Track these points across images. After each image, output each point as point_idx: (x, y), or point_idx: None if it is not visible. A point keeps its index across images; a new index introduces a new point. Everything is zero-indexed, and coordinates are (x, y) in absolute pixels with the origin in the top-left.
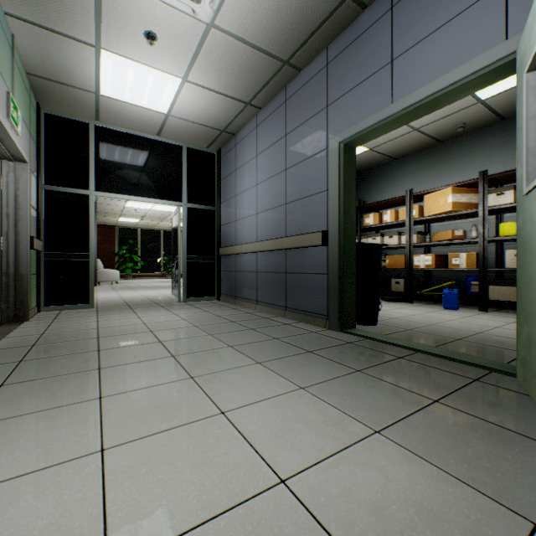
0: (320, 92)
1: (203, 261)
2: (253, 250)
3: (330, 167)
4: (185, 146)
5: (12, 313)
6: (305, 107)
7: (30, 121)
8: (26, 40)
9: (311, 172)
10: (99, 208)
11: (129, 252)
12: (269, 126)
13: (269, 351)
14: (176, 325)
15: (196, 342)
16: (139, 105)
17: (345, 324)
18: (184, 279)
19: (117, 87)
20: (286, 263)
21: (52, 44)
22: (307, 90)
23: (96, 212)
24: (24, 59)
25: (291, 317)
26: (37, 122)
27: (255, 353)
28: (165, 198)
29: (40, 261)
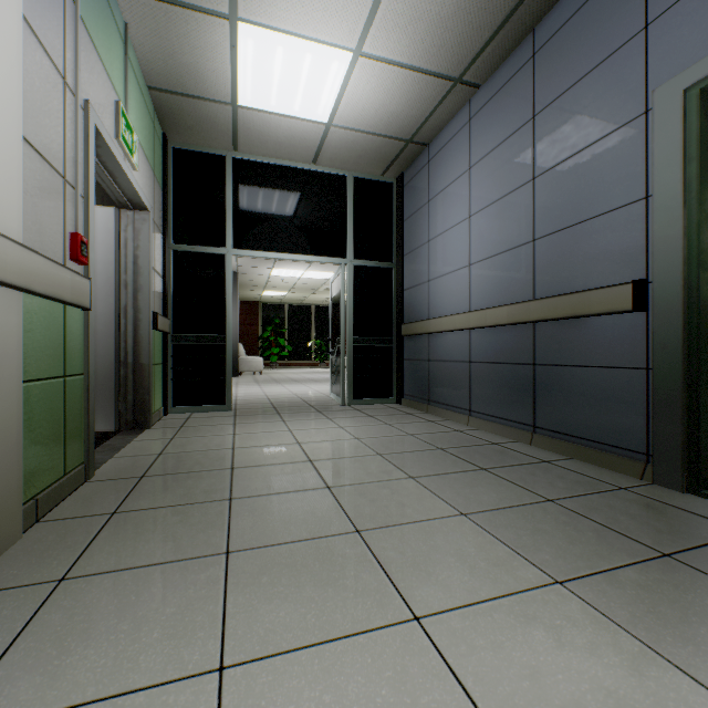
0: (624, 5)
1: (375, 345)
2: (463, 326)
3: (656, 148)
4: (350, 175)
5: (130, 417)
6: (582, 50)
7: (153, 155)
8: (142, 30)
9: (600, 169)
10: (240, 280)
11: (274, 334)
12: (495, 111)
13: (558, 540)
14: (347, 450)
15: (391, 494)
16: (289, 114)
17: (702, 478)
18: (349, 371)
19: (260, 88)
20: (535, 347)
21: (174, 29)
22: (589, 14)
23: (237, 284)
24: (143, 63)
25: (548, 447)
26: (163, 160)
27: (529, 542)
28: (323, 254)
29: (167, 346)
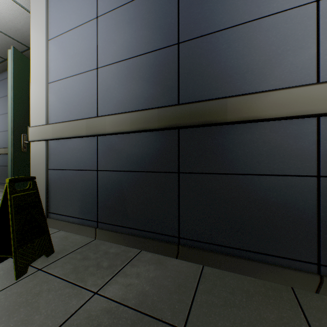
0: None
1: None
2: None
3: None
4: None
5: None
6: None
7: None
8: None
9: None
10: None
11: None
12: (3, 85)
13: None
14: None
15: None
16: None
17: None
18: None
19: None
20: None
21: None
22: None
23: None
24: None
25: None
26: None
27: None
28: None
29: None
